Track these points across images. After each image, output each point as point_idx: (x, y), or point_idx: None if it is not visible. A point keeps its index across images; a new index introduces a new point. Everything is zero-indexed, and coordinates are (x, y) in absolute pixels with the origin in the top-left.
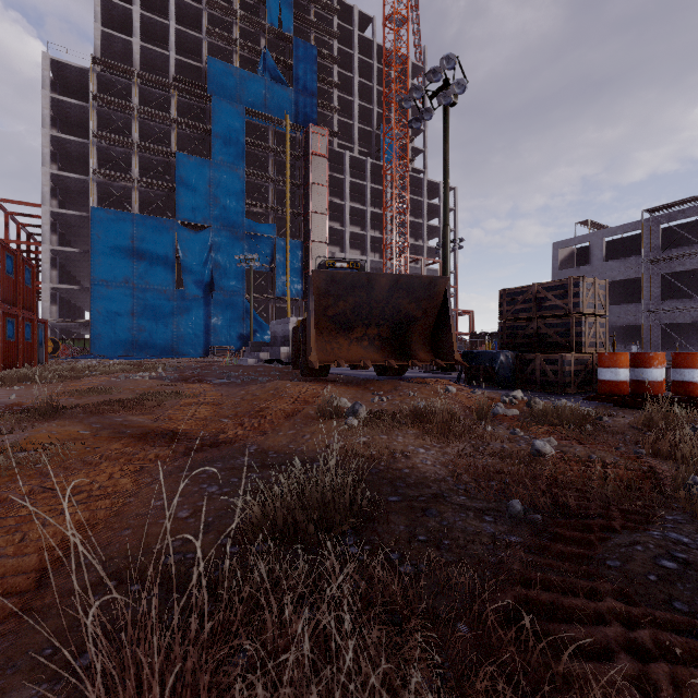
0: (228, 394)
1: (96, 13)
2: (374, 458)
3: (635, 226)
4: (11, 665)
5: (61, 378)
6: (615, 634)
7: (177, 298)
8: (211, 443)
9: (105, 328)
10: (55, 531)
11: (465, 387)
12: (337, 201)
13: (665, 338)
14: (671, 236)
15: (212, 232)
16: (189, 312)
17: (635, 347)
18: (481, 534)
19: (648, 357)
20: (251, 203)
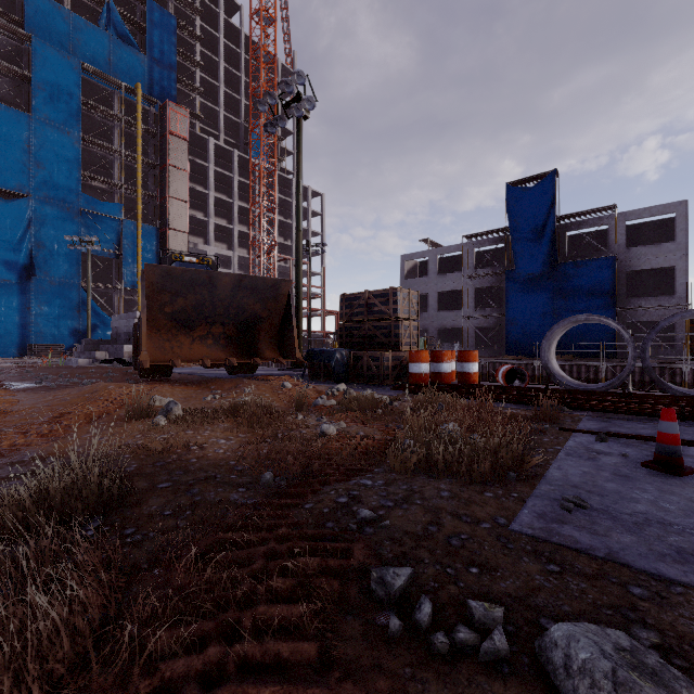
0: (29, 400)
1: None
2: (162, 452)
3: (458, 248)
4: None
5: None
6: (267, 549)
7: None
8: None
9: None
10: None
11: (301, 383)
12: (200, 189)
13: (478, 339)
14: (482, 258)
15: (31, 203)
16: None
17: (457, 345)
18: (224, 502)
19: (441, 354)
20: (89, 175)
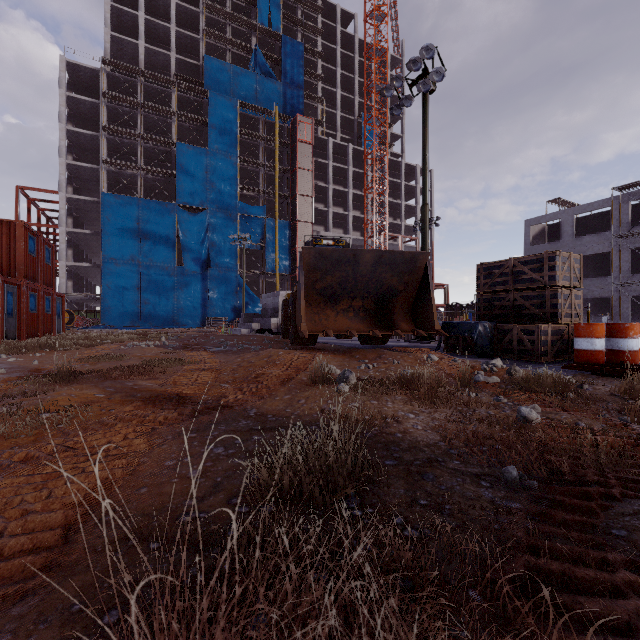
0: (226, 361)
1: (106, 19)
2: (368, 423)
3: (604, 203)
4: (43, 620)
5: (77, 346)
6: (636, 608)
7: (177, 274)
8: (213, 406)
9: (114, 301)
10: (77, 489)
11: (445, 356)
12: (322, 184)
13: (634, 310)
14: (639, 212)
15: (208, 214)
16: (188, 286)
17: (605, 318)
18: (480, 500)
19: (624, 327)
20: (243, 187)
